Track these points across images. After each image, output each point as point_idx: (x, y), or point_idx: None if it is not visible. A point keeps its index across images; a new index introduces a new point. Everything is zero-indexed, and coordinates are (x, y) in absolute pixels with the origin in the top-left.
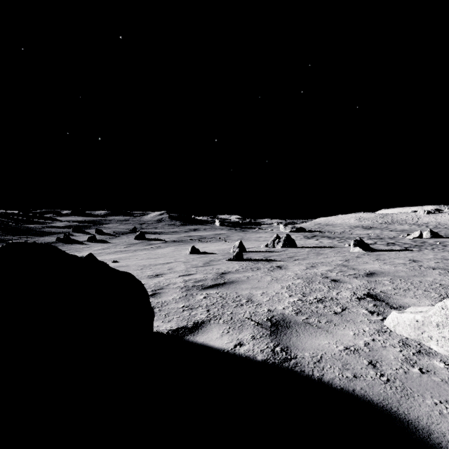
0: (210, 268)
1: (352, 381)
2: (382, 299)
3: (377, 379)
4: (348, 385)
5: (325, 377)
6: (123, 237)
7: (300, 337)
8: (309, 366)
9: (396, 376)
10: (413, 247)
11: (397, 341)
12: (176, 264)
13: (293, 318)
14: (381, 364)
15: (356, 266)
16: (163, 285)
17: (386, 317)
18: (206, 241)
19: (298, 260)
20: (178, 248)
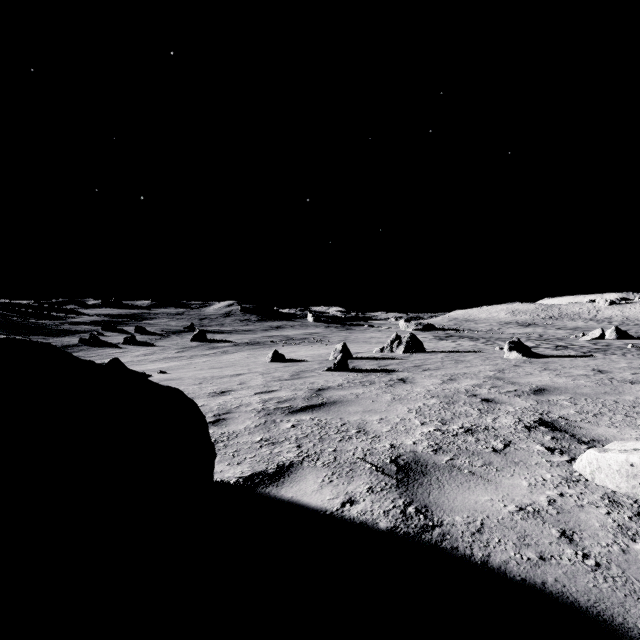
0: (300, 382)
1: (538, 566)
2: (564, 429)
3: (580, 562)
4: (533, 574)
5: (493, 558)
6: (174, 338)
7: (445, 490)
8: (464, 539)
9: (610, 557)
10: (594, 351)
11: (599, 496)
12: (251, 376)
13: (431, 459)
14: (581, 536)
15: (516, 379)
16: (230, 407)
17: (574, 457)
18: (294, 344)
19: (429, 370)
20: (254, 354)
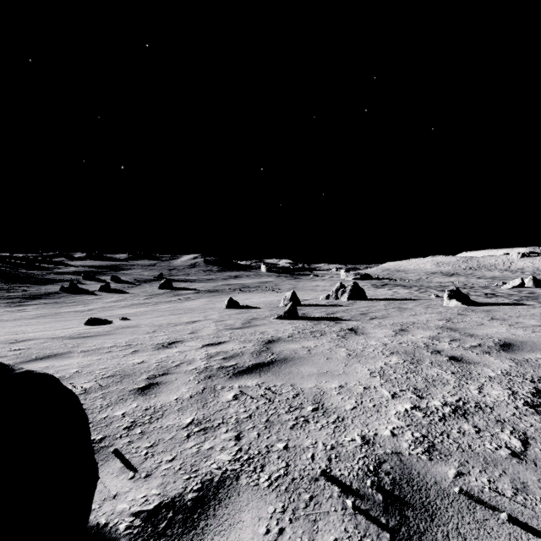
0: (250, 331)
1: None
2: None
3: None
4: None
5: None
6: (145, 286)
7: None
8: None
9: None
10: (527, 299)
11: None
12: (204, 323)
13: (428, 473)
14: None
15: (471, 330)
16: (171, 364)
17: None
18: (249, 291)
19: (376, 319)
20: (212, 300)
